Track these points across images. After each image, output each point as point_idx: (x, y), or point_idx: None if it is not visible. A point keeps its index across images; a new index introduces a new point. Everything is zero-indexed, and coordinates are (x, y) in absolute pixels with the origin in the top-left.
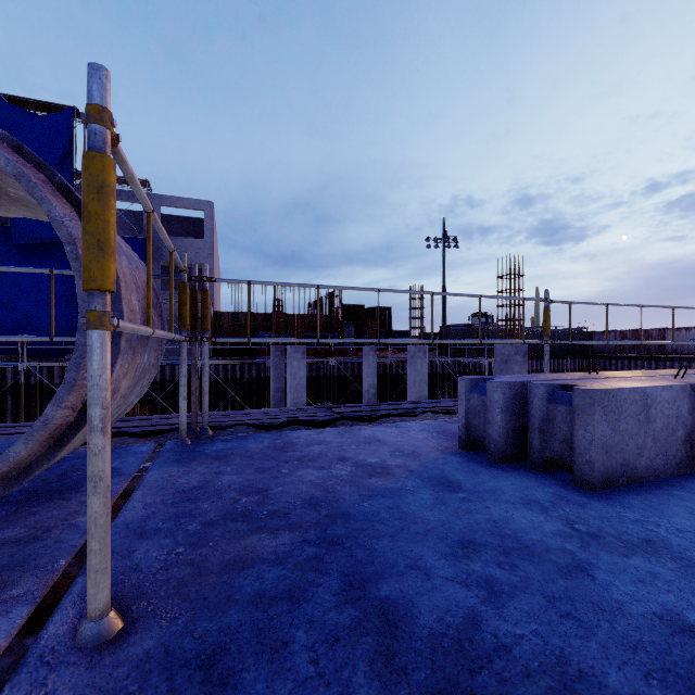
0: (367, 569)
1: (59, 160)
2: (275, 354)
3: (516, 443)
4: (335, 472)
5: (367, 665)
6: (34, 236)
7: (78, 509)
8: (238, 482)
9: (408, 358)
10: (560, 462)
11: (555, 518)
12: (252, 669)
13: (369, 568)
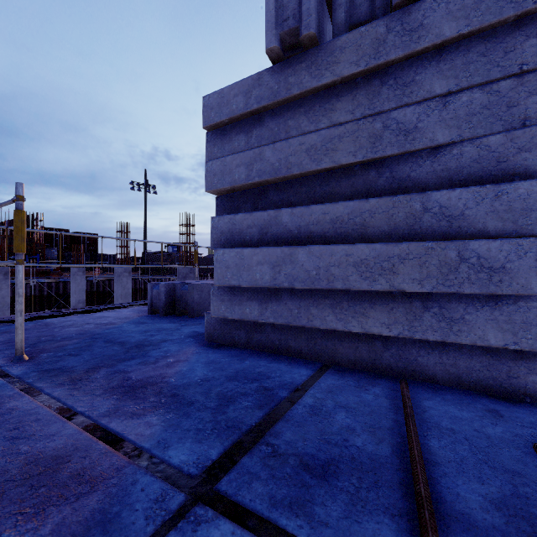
0: (113, 339)
1: None
2: None
3: (171, 307)
4: (86, 327)
5: (117, 347)
6: None
7: None
8: (32, 336)
9: (116, 277)
10: (185, 311)
11: (177, 324)
12: (84, 353)
13: (113, 339)
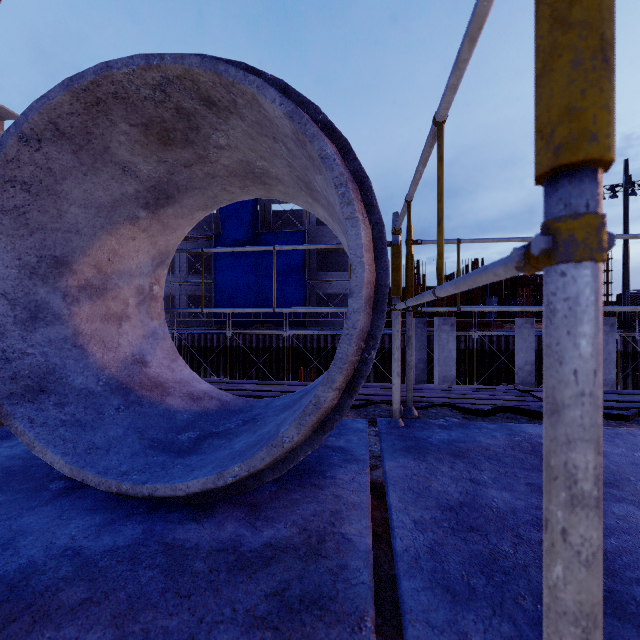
0: None
1: None
2: (417, 326)
3: None
4: None
5: None
6: (234, 238)
7: (338, 508)
8: (522, 508)
9: None
10: None
11: None
12: None
13: None
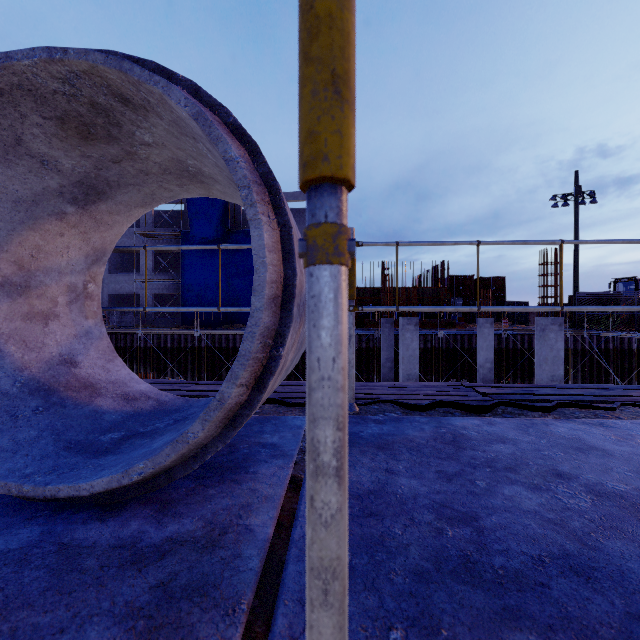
0: None
1: None
2: (385, 326)
3: None
4: (566, 501)
5: None
6: (203, 236)
7: (250, 502)
8: (424, 493)
9: (537, 332)
10: None
11: None
12: None
13: None
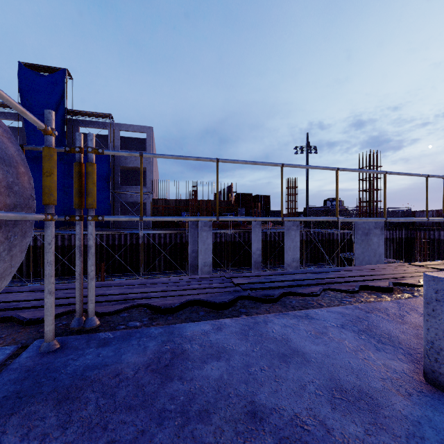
0: None
1: (56, 102)
2: (191, 227)
3: None
4: None
5: None
6: (41, 151)
7: None
8: None
9: (285, 230)
10: None
11: None
12: None
13: None
